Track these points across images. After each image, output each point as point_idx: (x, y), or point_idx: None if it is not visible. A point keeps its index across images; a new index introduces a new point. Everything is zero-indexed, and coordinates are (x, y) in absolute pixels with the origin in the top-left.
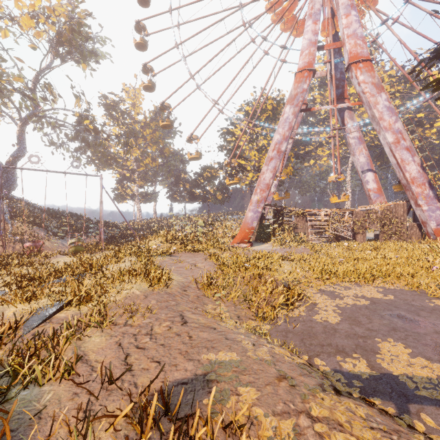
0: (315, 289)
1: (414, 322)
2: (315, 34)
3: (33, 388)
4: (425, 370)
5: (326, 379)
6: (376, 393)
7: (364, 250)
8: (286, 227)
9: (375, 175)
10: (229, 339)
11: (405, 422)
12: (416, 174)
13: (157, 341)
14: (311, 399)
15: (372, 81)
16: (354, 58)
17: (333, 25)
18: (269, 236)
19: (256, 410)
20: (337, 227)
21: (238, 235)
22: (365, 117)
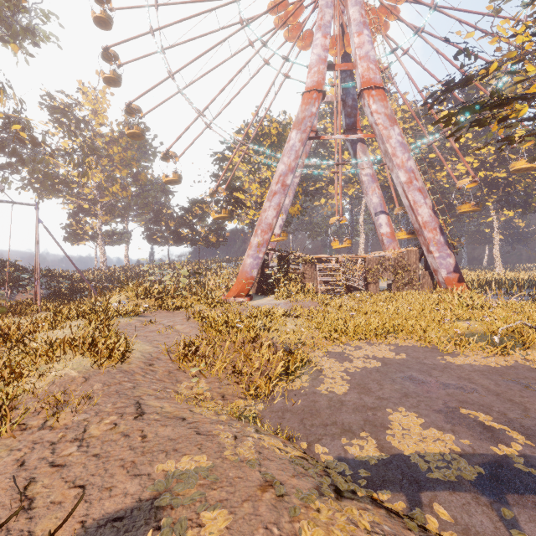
0: (322, 352)
1: (427, 384)
2: (325, 49)
3: None
4: (438, 444)
5: (326, 476)
6: (385, 484)
7: (377, 302)
8: (292, 276)
9: (388, 218)
10: (202, 434)
11: (417, 522)
12: (428, 218)
13: (89, 450)
14: (303, 513)
15: (385, 112)
16: (366, 83)
17: (344, 43)
18: (273, 288)
19: None
20: (348, 276)
21: (234, 287)
22: (378, 153)
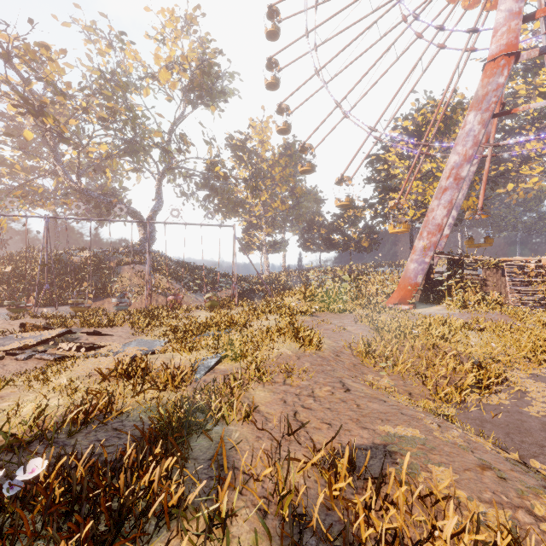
0: (524, 373)
1: None
2: None
3: (221, 425)
4: None
5: None
6: None
7: None
8: (468, 283)
9: None
10: (406, 415)
11: None
12: None
13: (322, 404)
14: (531, 497)
15: None
16: None
17: None
18: (441, 296)
19: (456, 491)
20: None
21: (395, 293)
22: None
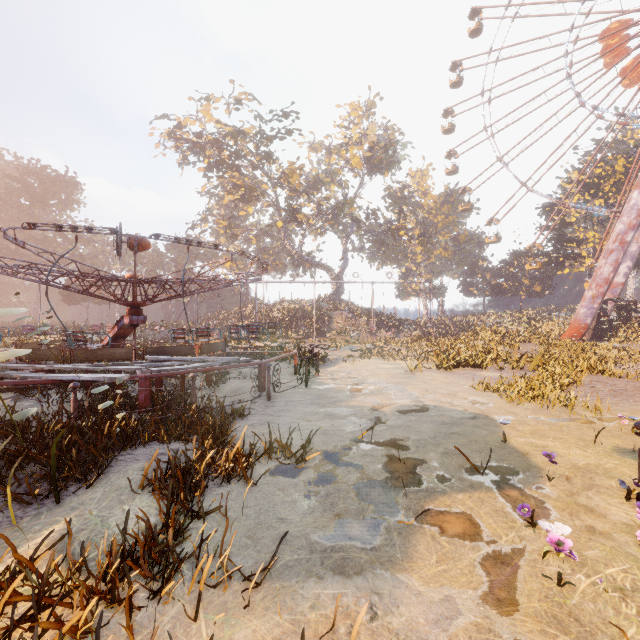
0: (634, 363)
1: None
2: None
3: None
4: None
5: None
6: None
7: None
8: (634, 324)
9: None
10: None
11: None
12: None
13: None
14: None
15: None
16: None
17: None
18: (611, 335)
19: None
20: None
21: (566, 332)
22: None
